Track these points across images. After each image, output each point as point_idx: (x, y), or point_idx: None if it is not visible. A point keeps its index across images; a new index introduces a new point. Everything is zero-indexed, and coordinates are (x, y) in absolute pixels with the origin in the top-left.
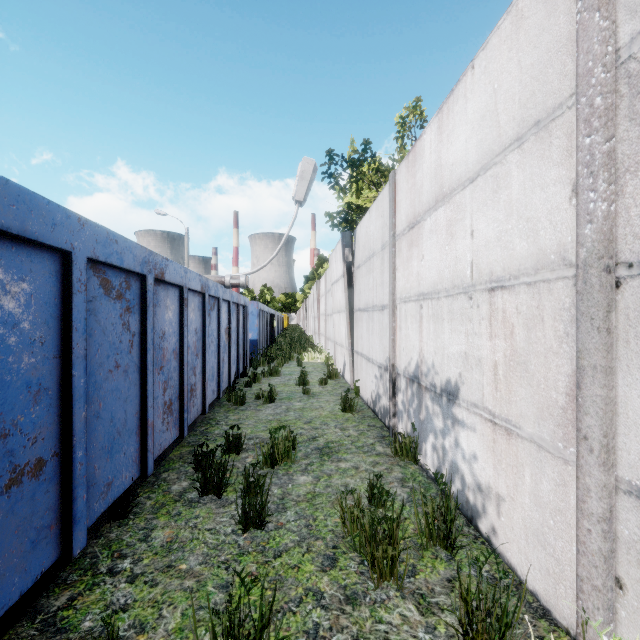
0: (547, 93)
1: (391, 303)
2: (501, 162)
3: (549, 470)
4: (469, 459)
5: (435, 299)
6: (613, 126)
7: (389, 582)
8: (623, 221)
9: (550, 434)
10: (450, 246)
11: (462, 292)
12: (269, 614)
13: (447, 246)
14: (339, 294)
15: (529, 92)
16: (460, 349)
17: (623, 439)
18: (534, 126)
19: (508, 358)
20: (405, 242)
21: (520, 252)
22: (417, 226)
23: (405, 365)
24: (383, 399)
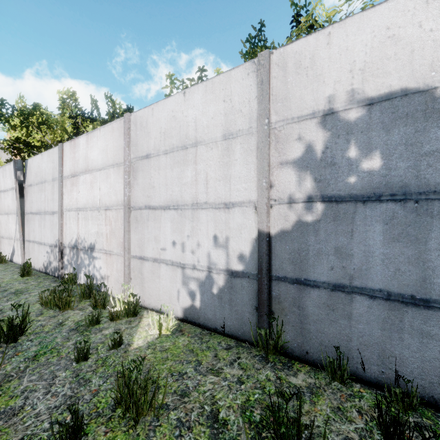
0: (119, 157)
1: (60, 211)
2: (109, 169)
3: (120, 260)
4: (99, 270)
5: (85, 211)
6: (130, 175)
7: (68, 310)
8: (132, 197)
9: (120, 250)
10: (92, 191)
11: (96, 209)
12: (26, 315)
13: (91, 190)
14: (8, 201)
15: (115, 153)
16: (96, 230)
17: (132, 246)
18: (117, 164)
19: (110, 231)
20: (69, 182)
21: (113, 199)
22: (76, 177)
23: (69, 241)
24: (54, 263)
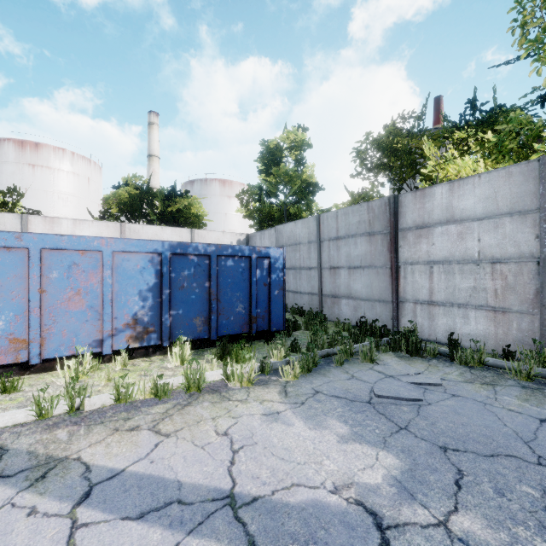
0: None
1: None
2: None
3: None
4: None
5: None
6: None
7: None
8: None
9: None
10: None
11: None
12: None
13: None
14: None
15: None
16: None
17: None
18: None
19: None
20: None
21: None
22: None
23: None
24: None
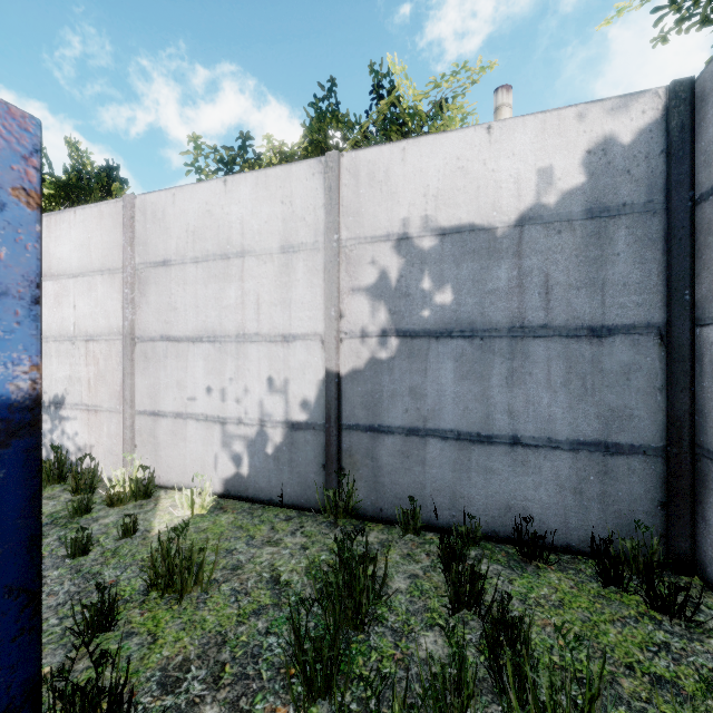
0: (114, 260)
1: None
2: (93, 277)
3: (115, 420)
4: (73, 437)
5: (44, 342)
6: (134, 289)
7: None
8: (137, 323)
9: (115, 404)
10: (58, 309)
11: (68, 340)
12: None
13: (56, 309)
14: None
15: (106, 253)
16: (66, 374)
17: (137, 396)
18: (109, 270)
19: (97, 375)
20: None
21: (102, 325)
22: None
23: None
24: None
